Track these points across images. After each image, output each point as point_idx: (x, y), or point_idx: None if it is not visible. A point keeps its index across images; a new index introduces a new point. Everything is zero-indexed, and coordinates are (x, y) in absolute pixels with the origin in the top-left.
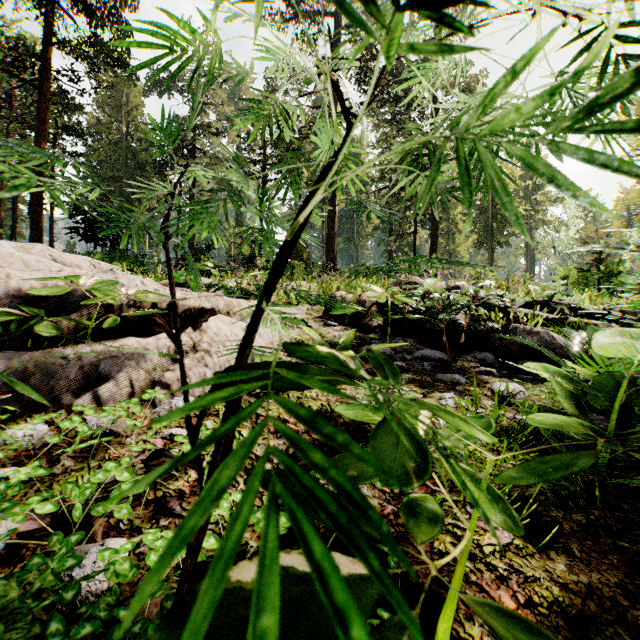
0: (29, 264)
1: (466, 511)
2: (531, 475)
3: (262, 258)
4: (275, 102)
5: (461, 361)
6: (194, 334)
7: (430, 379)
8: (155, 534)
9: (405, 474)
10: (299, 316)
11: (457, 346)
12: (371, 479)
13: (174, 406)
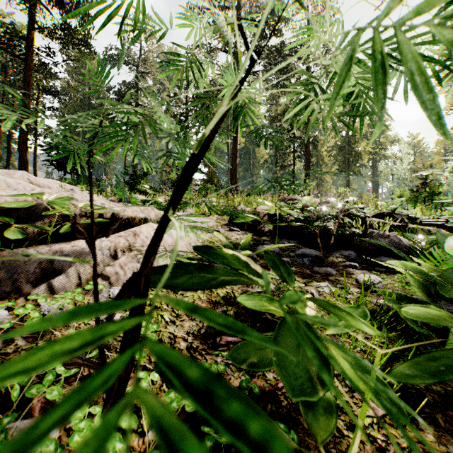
0: (11, 185)
1: (345, 384)
2: (424, 374)
3: None
4: (189, 50)
5: (331, 257)
6: (130, 237)
7: (309, 271)
8: (83, 410)
9: (309, 383)
10: (211, 224)
11: (328, 246)
12: (269, 366)
13: (111, 294)
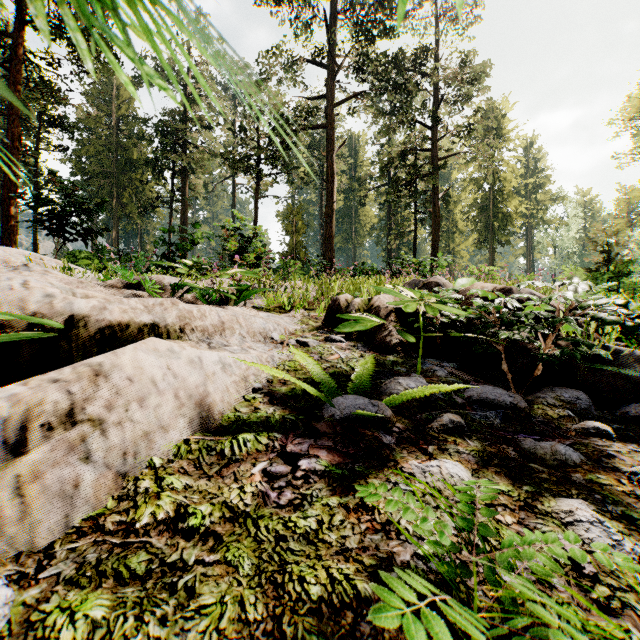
0: None
1: None
2: None
3: (251, 254)
4: None
5: (539, 405)
6: (79, 384)
7: (514, 452)
8: None
9: None
10: (292, 327)
11: (529, 380)
12: None
13: None
